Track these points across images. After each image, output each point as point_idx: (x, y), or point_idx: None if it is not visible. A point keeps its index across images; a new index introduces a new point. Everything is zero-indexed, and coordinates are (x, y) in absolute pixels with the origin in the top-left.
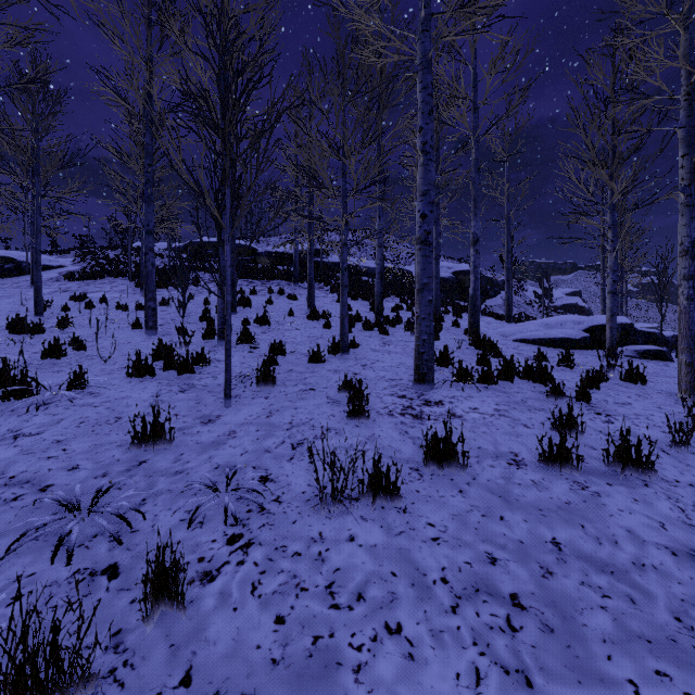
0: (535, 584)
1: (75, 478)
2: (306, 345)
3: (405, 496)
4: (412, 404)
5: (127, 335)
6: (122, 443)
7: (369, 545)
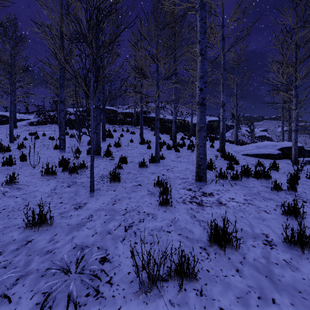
0: None
1: None
2: (138, 158)
3: (200, 276)
4: (195, 195)
5: (50, 152)
6: (21, 225)
7: None
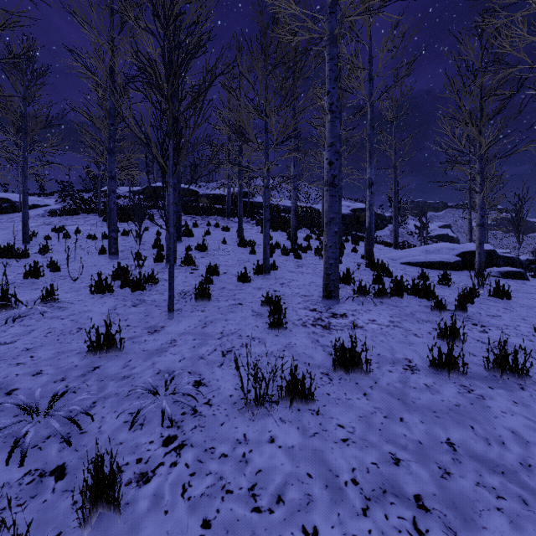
0: (436, 485)
1: (37, 382)
2: (236, 267)
3: (318, 399)
4: (321, 316)
5: (94, 259)
6: (80, 351)
7: (287, 446)
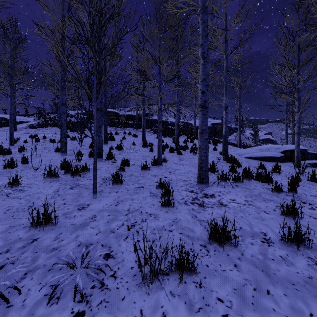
0: None
1: None
2: (140, 161)
3: (199, 271)
4: (197, 196)
5: (52, 155)
6: (26, 225)
7: None
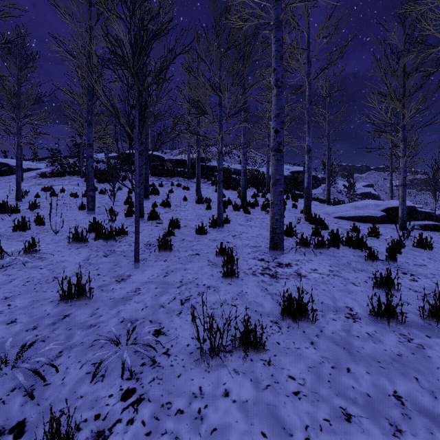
0: None
1: (11, 331)
2: (194, 221)
3: (269, 348)
4: (269, 266)
5: (75, 214)
6: (54, 299)
7: (241, 401)
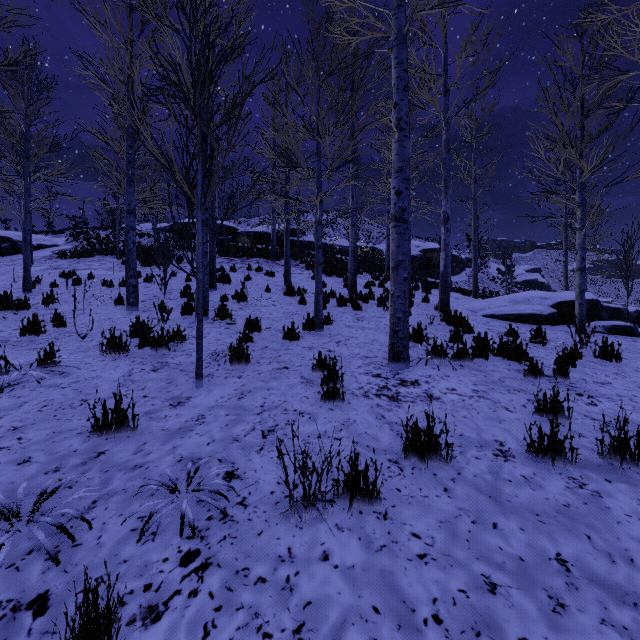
0: (547, 623)
1: (23, 474)
2: (282, 321)
3: (385, 497)
4: (387, 384)
5: (109, 311)
6: (82, 430)
7: (346, 566)
